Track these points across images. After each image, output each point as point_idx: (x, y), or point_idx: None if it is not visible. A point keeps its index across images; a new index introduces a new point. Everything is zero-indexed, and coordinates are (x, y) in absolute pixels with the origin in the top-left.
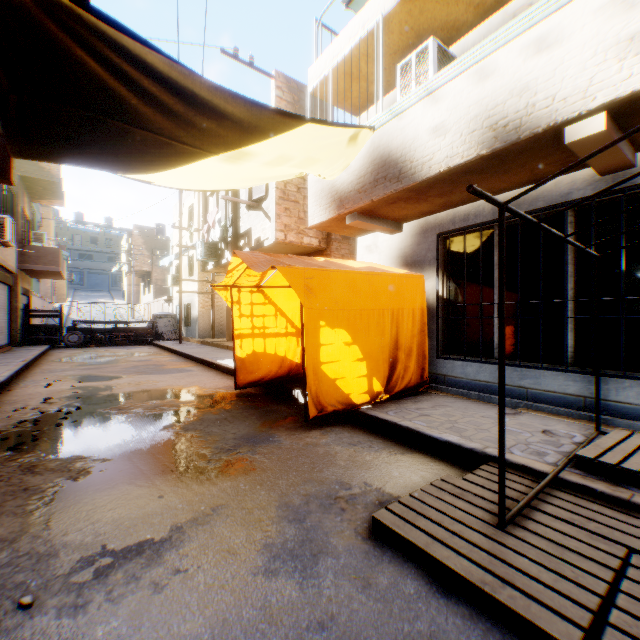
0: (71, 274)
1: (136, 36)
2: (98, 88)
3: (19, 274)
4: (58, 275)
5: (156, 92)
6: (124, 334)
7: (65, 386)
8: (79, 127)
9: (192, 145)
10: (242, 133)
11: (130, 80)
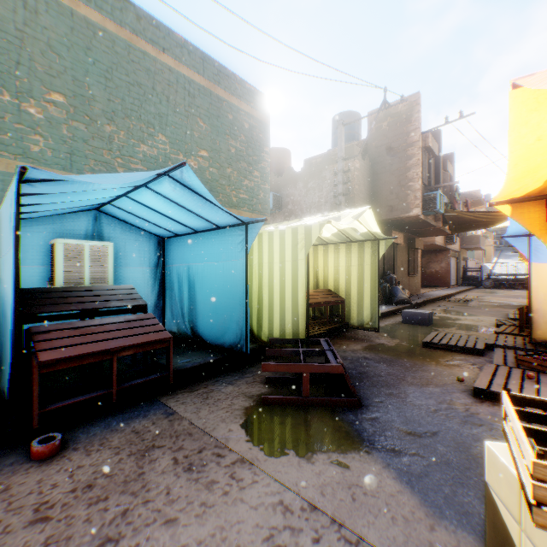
0: (494, 241)
1: (474, 212)
2: (469, 219)
3: (459, 251)
4: (478, 248)
5: (482, 216)
6: (518, 282)
7: (470, 297)
8: (466, 226)
9: (498, 221)
10: None
11: (475, 216)
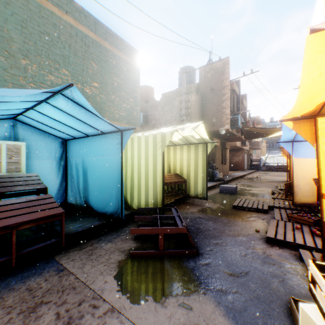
0: (266, 145)
1: (258, 128)
2: (255, 132)
3: (249, 150)
4: (259, 149)
5: (262, 130)
6: (279, 167)
7: (255, 176)
8: (253, 136)
9: (270, 133)
10: (278, 130)
11: (259, 130)
